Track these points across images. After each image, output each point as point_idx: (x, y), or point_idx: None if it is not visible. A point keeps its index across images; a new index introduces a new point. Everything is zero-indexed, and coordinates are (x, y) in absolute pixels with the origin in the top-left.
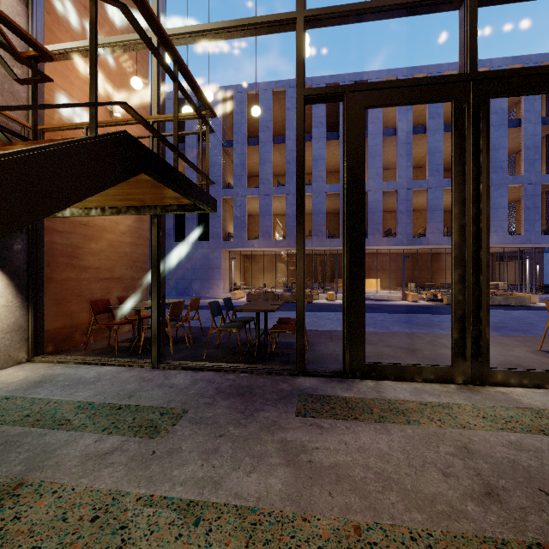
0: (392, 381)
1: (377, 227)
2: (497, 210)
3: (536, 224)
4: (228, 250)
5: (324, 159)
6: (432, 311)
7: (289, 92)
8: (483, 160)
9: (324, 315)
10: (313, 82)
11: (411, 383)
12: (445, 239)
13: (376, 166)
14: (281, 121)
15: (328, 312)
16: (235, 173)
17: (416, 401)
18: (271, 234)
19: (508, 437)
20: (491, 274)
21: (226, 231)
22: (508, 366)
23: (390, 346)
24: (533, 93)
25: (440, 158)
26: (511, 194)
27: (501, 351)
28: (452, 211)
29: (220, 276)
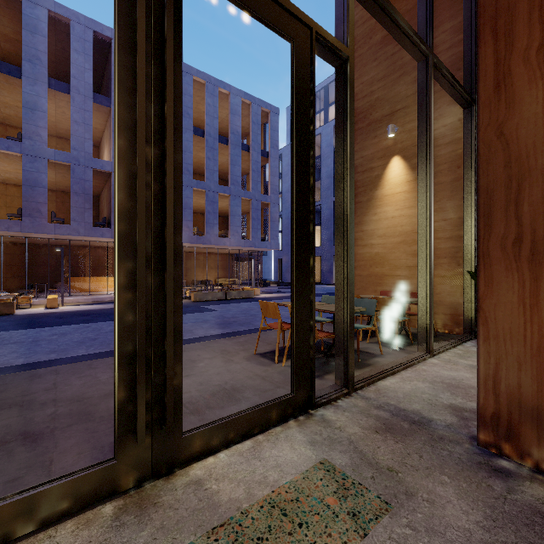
0: None
1: None
2: (234, 217)
3: (259, 232)
4: None
5: (45, 111)
6: None
7: None
8: (169, 60)
9: (14, 335)
10: None
11: None
12: (195, 238)
13: None
14: None
15: (28, 329)
16: None
17: None
18: None
19: None
20: (232, 272)
21: None
22: (221, 396)
23: (58, 400)
24: (242, 7)
25: (190, 158)
26: (244, 206)
27: (220, 365)
28: (115, 142)
29: None
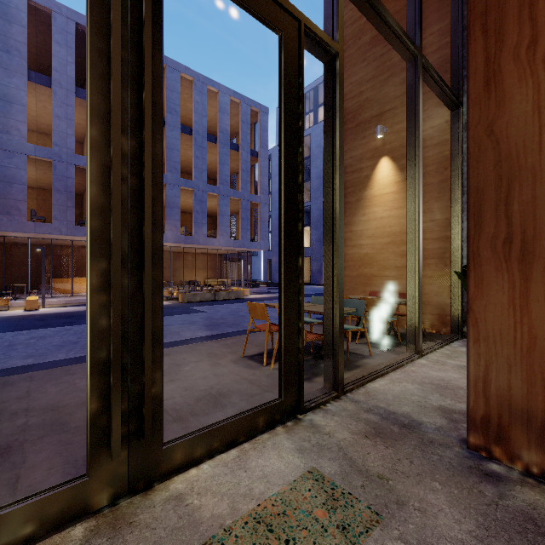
0: None
1: None
2: (223, 217)
3: (248, 232)
4: None
5: (24, 105)
6: (164, 313)
7: None
8: (146, 44)
9: None
10: None
11: None
12: (183, 238)
13: None
14: None
15: (4, 333)
16: None
17: None
18: None
19: None
20: (221, 272)
21: None
22: (206, 402)
23: (31, 409)
24: None
25: (178, 156)
26: (233, 206)
27: (206, 369)
28: (86, 131)
29: None
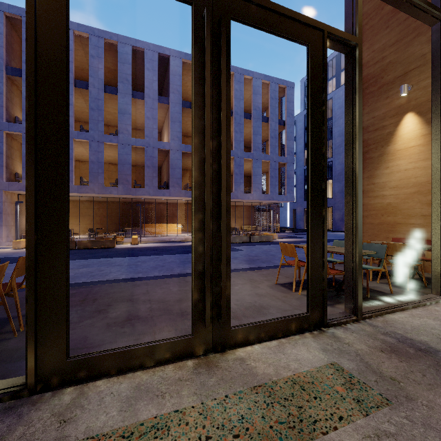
0: (111, 377)
1: (177, 181)
2: (256, 176)
3: (276, 188)
4: (17, 193)
5: (130, 114)
6: None
7: (93, 39)
8: (223, 84)
9: (117, 261)
10: (119, 39)
11: (138, 373)
12: None
13: (176, 130)
14: (88, 69)
15: (124, 257)
16: (24, 107)
17: (118, 431)
18: (72, 179)
19: None
20: (254, 220)
21: (13, 171)
22: (252, 310)
23: (151, 300)
24: (269, 32)
25: None
26: (264, 167)
27: (250, 289)
28: (192, 141)
29: (1, 222)
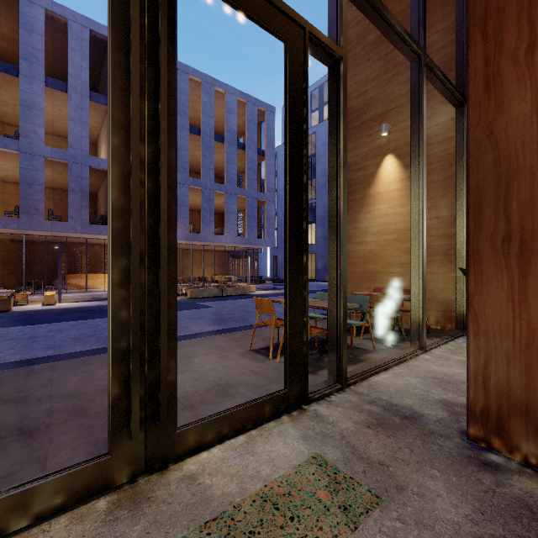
0: None
1: None
2: (230, 214)
3: (254, 230)
4: None
5: (42, 110)
6: None
7: None
8: (162, 59)
9: (11, 332)
10: None
11: None
12: (191, 235)
13: None
14: None
15: (25, 326)
16: None
17: None
18: None
19: None
20: (228, 269)
21: None
22: (215, 392)
23: (54, 396)
24: (236, 7)
25: (187, 156)
26: (240, 203)
27: (215, 361)
28: (109, 140)
29: None
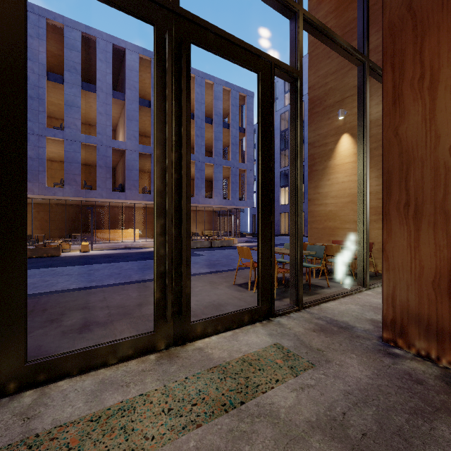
0: (73, 377)
1: (134, 183)
2: (217, 181)
3: (237, 193)
4: None
5: (79, 107)
6: None
7: (32, 17)
8: (183, 102)
9: (65, 270)
10: (65, 22)
11: (101, 370)
12: None
13: (133, 129)
14: None
15: (73, 266)
16: None
17: (86, 417)
18: None
19: (187, 447)
20: (215, 225)
21: None
22: (211, 308)
23: (110, 306)
24: (225, 58)
25: None
26: (225, 172)
27: (209, 290)
28: (154, 152)
29: None
